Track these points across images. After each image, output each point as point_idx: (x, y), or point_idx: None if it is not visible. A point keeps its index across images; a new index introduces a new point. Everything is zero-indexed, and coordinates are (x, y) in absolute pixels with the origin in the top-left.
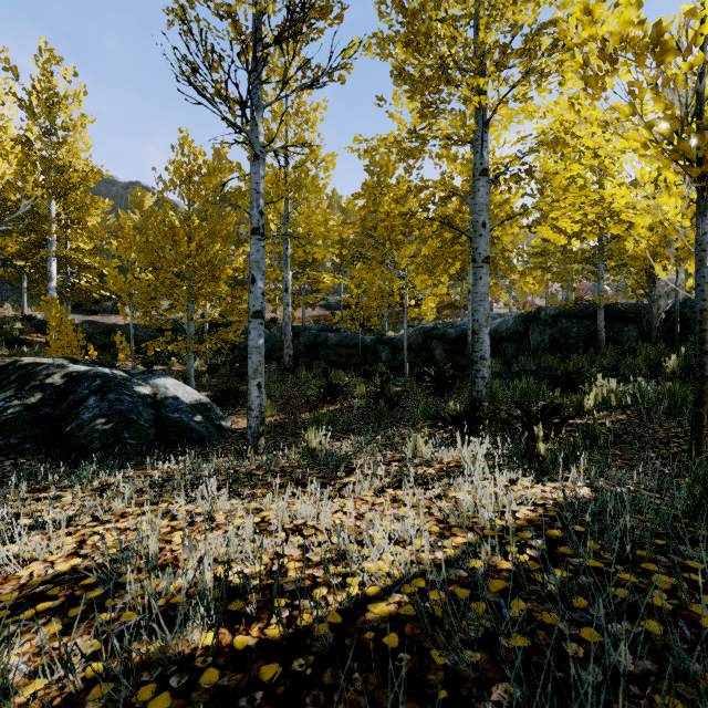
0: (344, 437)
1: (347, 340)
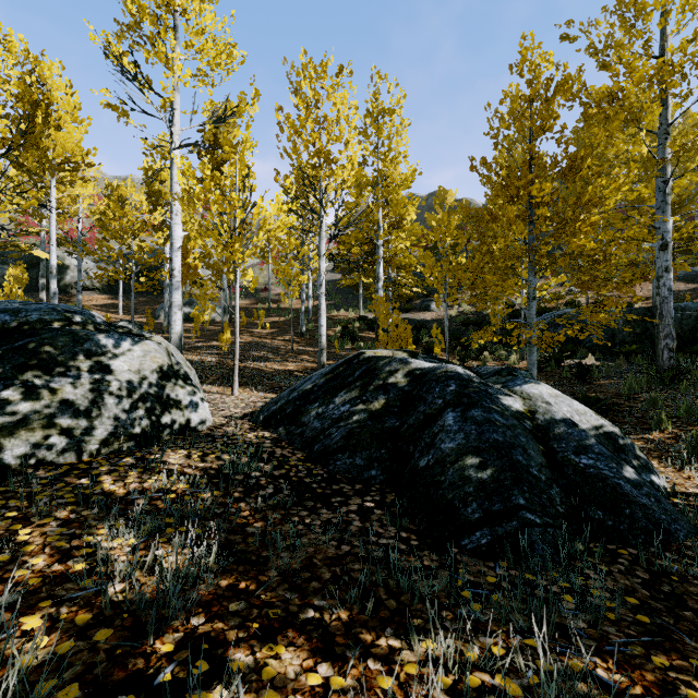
0: None
1: None
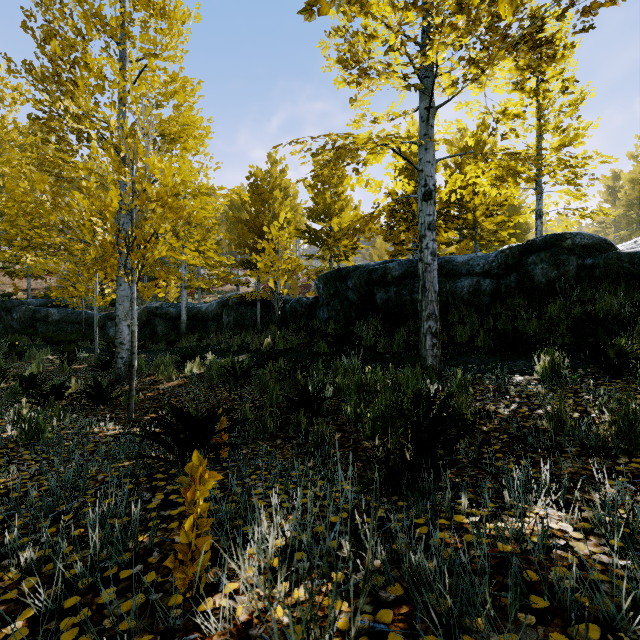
0: None
1: (73, 316)
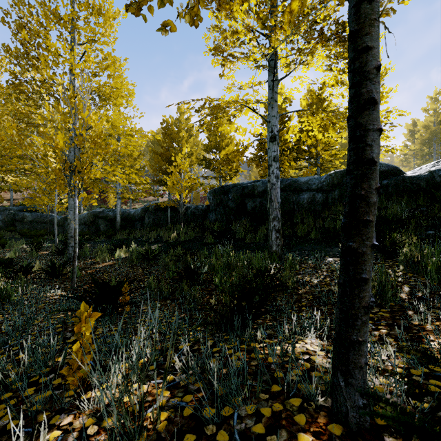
0: None
1: (42, 218)
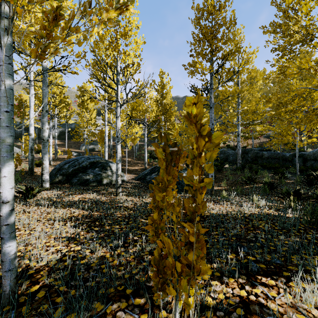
0: (243, 196)
1: (274, 155)
